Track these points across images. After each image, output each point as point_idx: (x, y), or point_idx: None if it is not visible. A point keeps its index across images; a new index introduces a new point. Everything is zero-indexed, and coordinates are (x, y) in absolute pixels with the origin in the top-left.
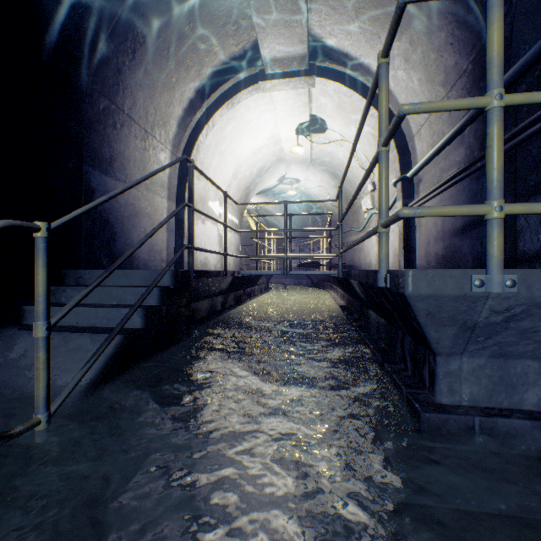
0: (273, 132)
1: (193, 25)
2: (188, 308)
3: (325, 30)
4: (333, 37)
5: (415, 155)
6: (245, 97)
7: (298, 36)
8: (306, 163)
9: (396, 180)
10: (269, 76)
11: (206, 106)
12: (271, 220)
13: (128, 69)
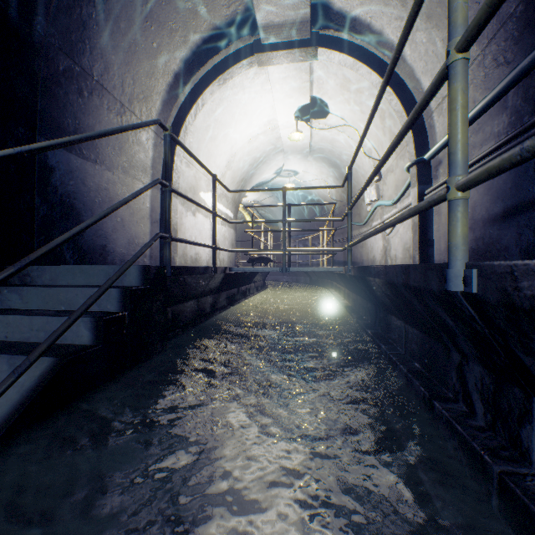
0: (270, 117)
1: None
2: (163, 313)
3: None
4: None
5: (433, 134)
6: (239, 72)
7: None
8: (305, 153)
9: (410, 163)
10: (265, 47)
11: (195, 81)
12: (268, 215)
13: (96, 24)
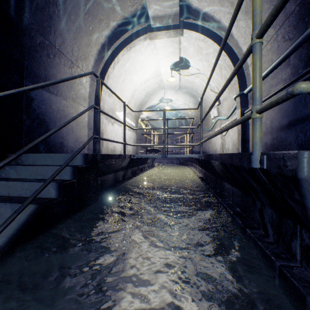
0: (156, 68)
1: None
2: (95, 180)
3: None
4: (196, 0)
5: (249, 79)
6: (138, 43)
7: None
8: (176, 89)
9: (236, 95)
10: (153, 29)
11: (113, 48)
12: (155, 125)
13: (58, 17)
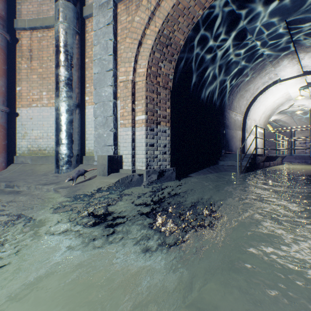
0: (284, 92)
1: (253, 81)
2: (255, 163)
3: (309, 63)
4: None
5: None
6: (270, 89)
7: (296, 69)
8: (307, 98)
9: None
10: (282, 80)
11: (254, 96)
12: (284, 124)
13: (233, 100)
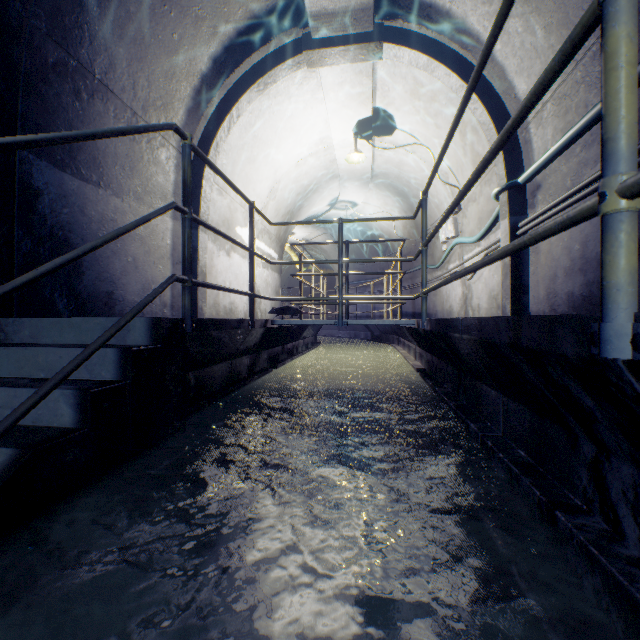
0: (323, 134)
1: None
2: (180, 381)
3: None
4: None
5: (530, 151)
6: (283, 75)
7: None
8: (365, 180)
9: (499, 189)
10: (317, 42)
11: (228, 86)
12: (320, 257)
13: (98, 6)
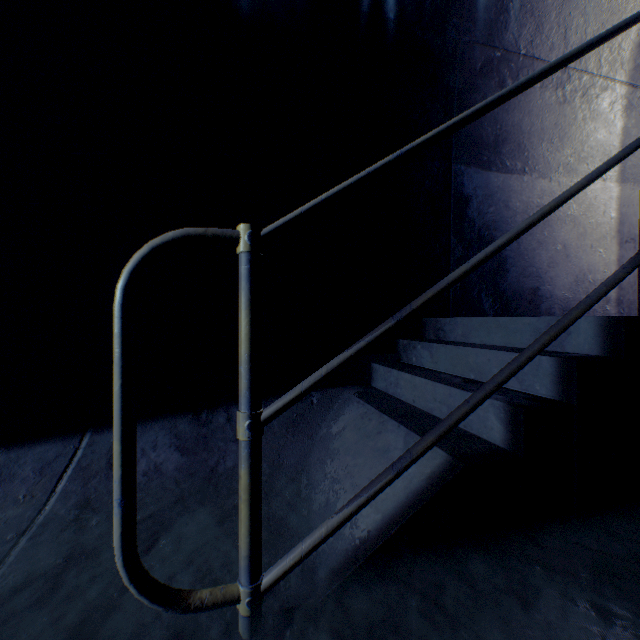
0: None
1: None
2: None
3: None
4: None
5: None
6: None
7: None
8: None
9: None
10: None
11: None
12: None
13: None
